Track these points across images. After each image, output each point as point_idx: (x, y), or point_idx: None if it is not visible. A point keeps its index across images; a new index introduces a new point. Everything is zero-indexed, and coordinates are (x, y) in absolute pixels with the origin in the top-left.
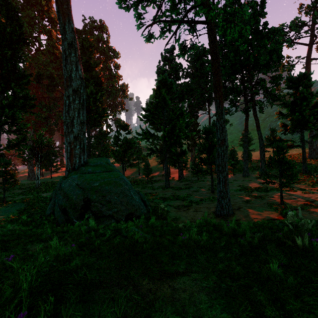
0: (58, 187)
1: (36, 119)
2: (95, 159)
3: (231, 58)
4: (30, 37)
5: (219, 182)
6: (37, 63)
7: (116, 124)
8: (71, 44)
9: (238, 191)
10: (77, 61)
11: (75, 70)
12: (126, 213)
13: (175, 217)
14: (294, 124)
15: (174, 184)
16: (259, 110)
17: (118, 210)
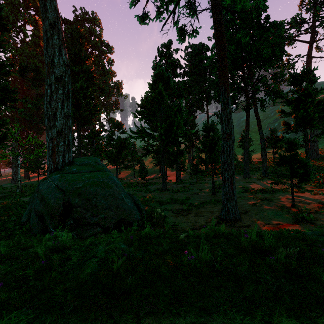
0: (36, 190)
1: (20, 115)
2: (83, 158)
3: (232, 52)
4: (14, 26)
5: (225, 182)
6: (22, 55)
7: (109, 124)
8: (54, 24)
9: (241, 193)
10: (61, 45)
11: (58, 55)
12: (116, 220)
13: (174, 223)
14: (298, 122)
15: (171, 186)
16: (261, 108)
17: (105, 216)
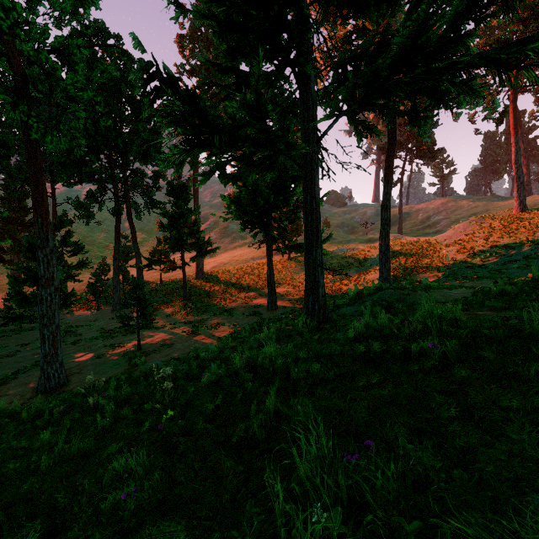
0: None
1: None
2: None
3: (90, 127)
4: None
5: (44, 341)
6: None
7: None
8: None
9: (95, 339)
10: None
11: None
12: None
13: None
14: (173, 243)
15: None
16: (135, 215)
17: None
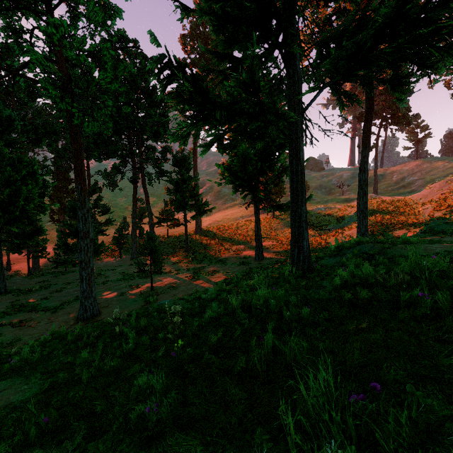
0: None
1: None
2: None
3: (114, 114)
4: None
5: (83, 280)
6: None
7: None
8: None
9: (118, 281)
10: None
11: None
12: None
13: (12, 340)
14: (177, 205)
15: (17, 284)
16: (148, 183)
17: None
